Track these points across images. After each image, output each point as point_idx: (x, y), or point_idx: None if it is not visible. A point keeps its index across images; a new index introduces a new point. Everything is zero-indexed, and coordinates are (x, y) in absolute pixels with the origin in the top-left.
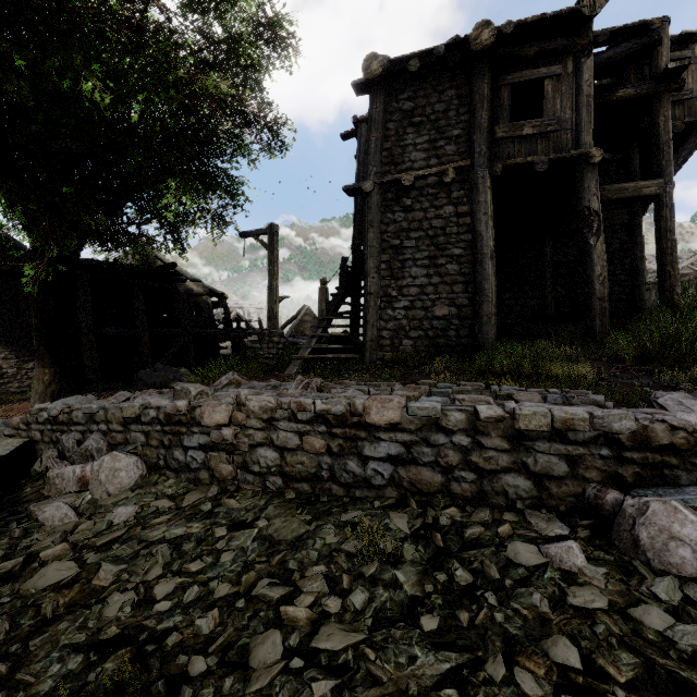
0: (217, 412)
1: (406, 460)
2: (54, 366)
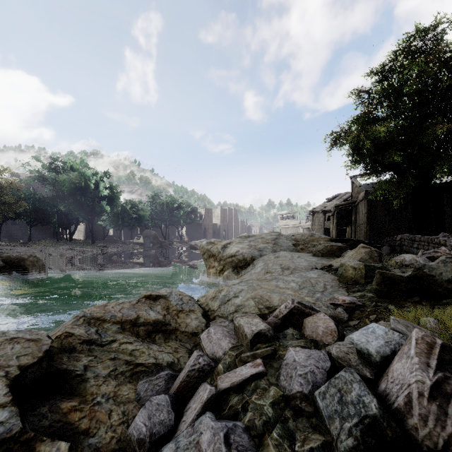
0: (397, 237)
1: (417, 248)
2: (419, 231)
